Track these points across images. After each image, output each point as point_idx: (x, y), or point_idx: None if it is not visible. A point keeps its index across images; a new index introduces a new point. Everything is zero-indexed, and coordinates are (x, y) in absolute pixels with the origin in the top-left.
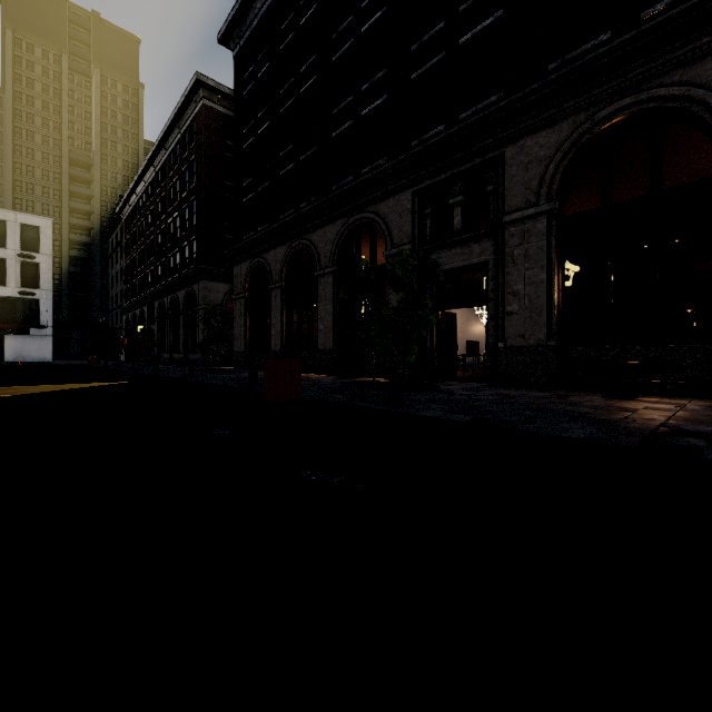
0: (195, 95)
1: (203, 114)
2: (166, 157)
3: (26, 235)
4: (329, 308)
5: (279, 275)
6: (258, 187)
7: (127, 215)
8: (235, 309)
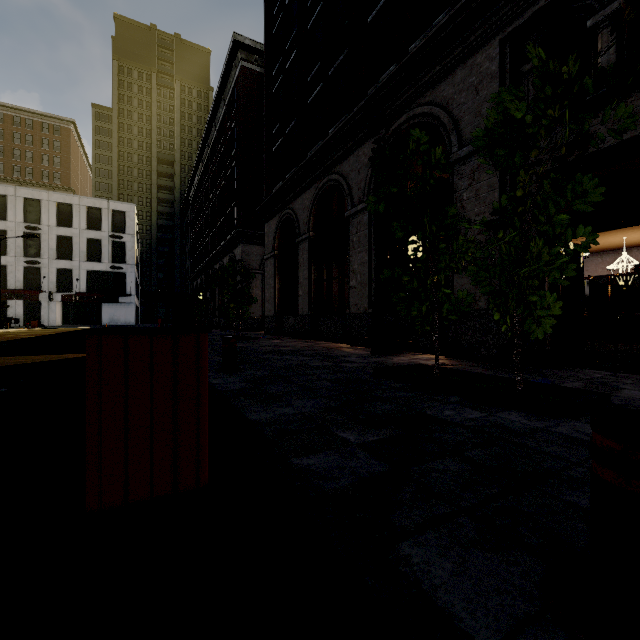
0: (234, 59)
1: (241, 76)
2: (216, 133)
3: (116, 219)
4: (363, 257)
5: (306, 224)
6: (286, 129)
7: (193, 196)
8: (266, 270)
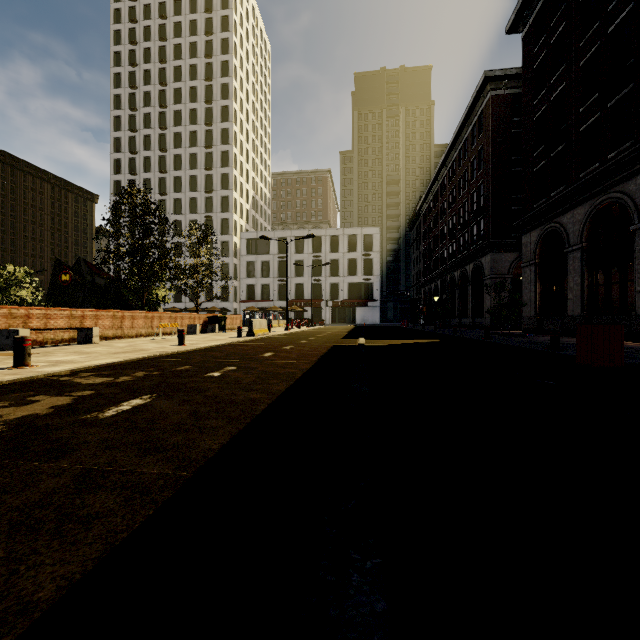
0: (482, 92)
1: (489, 105)
2: (455, 155)
3: (366, 241)
4: None
5: (578, 236)
6: (551, 153)
7: (424, 211)
8: (523, 276)
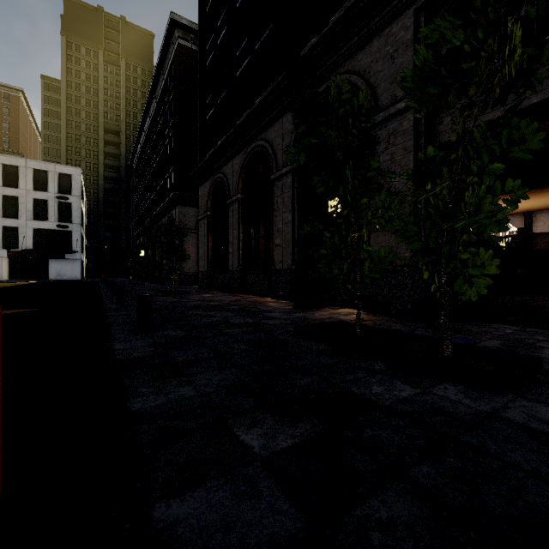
0: (172, 37)
1: (178, 52)
2: (156, 105)
3: (62, 181)
4: (287, 217)
5: (236, 187)
6: (217, 100)
7: (136, 163)
8: (200, 230)
